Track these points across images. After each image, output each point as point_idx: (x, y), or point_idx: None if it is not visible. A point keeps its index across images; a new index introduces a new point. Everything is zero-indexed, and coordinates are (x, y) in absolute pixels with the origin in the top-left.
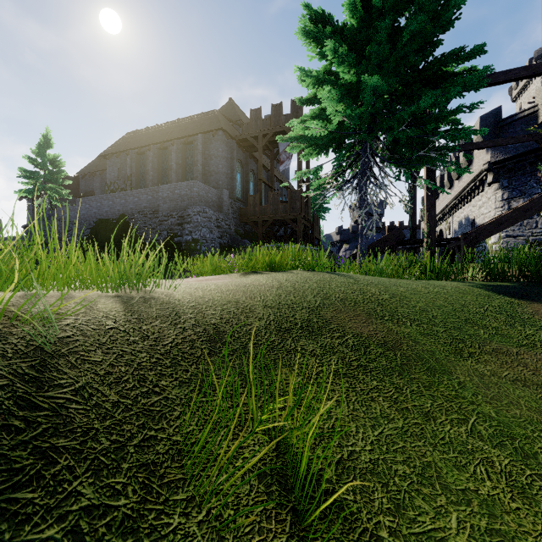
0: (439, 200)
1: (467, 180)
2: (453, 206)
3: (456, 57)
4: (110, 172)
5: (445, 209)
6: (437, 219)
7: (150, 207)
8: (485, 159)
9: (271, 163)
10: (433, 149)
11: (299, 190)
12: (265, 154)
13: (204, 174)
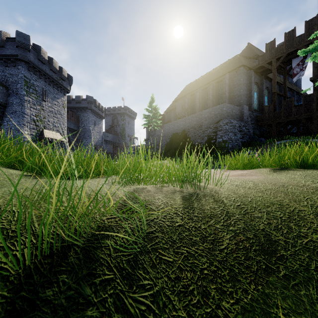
0: None
1: None
2: None
3: None
4: (178, 108)
5: None
6: None
7: (197, 124)
8: None
9: (284, 78)
10: None
11: (314, 93)
12: (278, 73)
13: (230, 98)
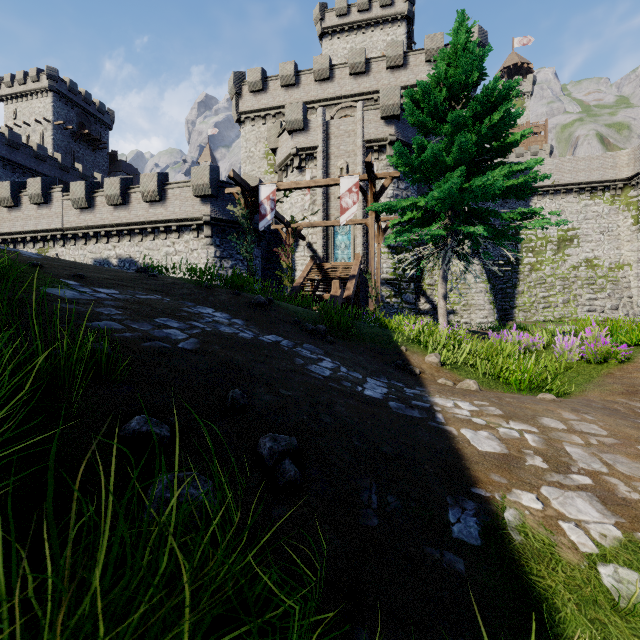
0: (23, 213)
1: (146, 216)
2: (84, 235)
3: None
4: None
5: (54, 233)
6: (1, 240)
7: None
8: (200, 209)
9: None
10: None
11: None
12: None
13: None
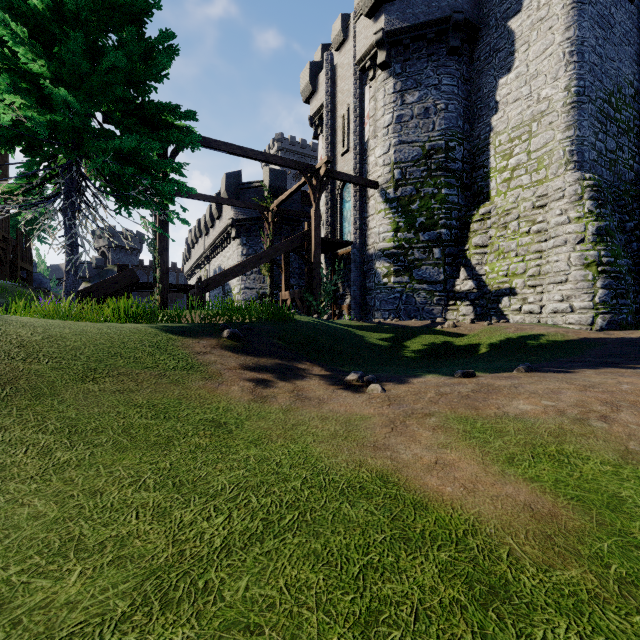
0: (199, 245)
1: (219, 231)
2: (210, 253)
3: (173, 110)
4: None
5: (204, 255)
6: (197, 265)
7: None
8: (231, 215)
9: None
10: (153, 192)
11: None
12: None
13: None
